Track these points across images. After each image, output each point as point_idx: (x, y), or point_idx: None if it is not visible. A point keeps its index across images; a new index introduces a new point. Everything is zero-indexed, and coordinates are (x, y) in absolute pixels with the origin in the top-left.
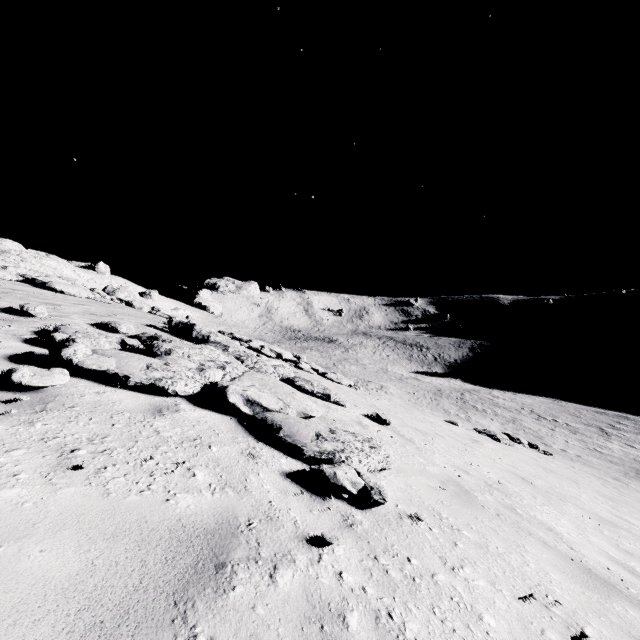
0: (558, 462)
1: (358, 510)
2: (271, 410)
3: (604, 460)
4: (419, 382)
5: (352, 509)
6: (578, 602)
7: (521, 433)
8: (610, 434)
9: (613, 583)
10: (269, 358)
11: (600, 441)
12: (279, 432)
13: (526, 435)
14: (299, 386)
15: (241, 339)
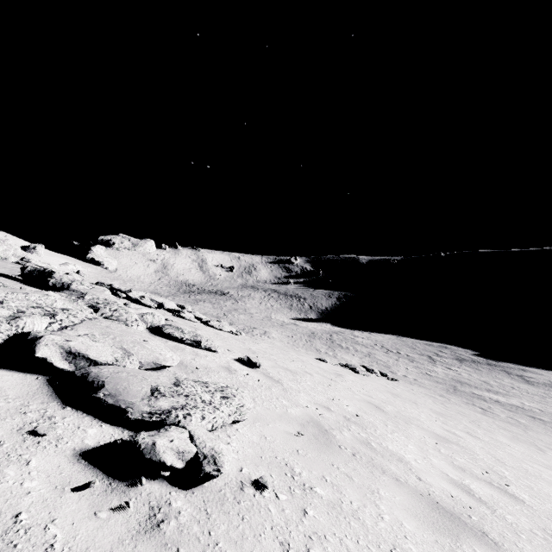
0: (402, 386)
1: (182, 491)
2: (101, 363)
3: (433, 381)
4: (297, 327)
5: (172, 492)
6: None
7: (375, 364)
8: (436, 360)
9: (458, 514)
10: (149, 308)
11: (429, 366)
12: (99, 391)
13: (378, 366)
14: (168, 334)
15: (119, 289)
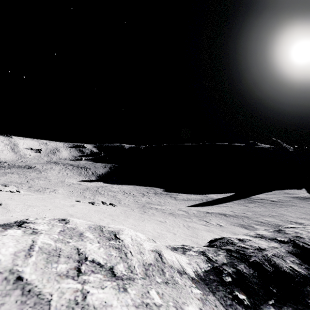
0: (115, 208)
1: None
2: None
3: (136, 204)
4: (79, 185)
5: None
6: None
7: (113, 200)
8: (145, 195)
9: None
10: None
11: (140, 198)
12: None
13: (115, 201)
14: None
15: None
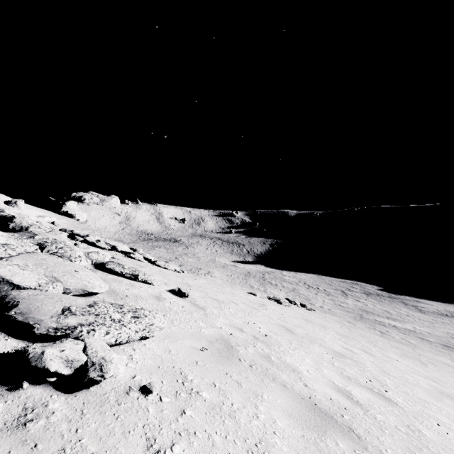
0: (317, 315)
1: (64, 395)
2: (24, 287)
3: (344, 311)
4: (236, 268)
5: (54, 395)
6: (295, 451)
7: (297, 298)
8: (347, 294)
9: (332, 414)
10: (103, 250)
11: (342, 299)
12: (11, 310)
13: (300, 299)
14: (109, 269)
15: (78, 234)
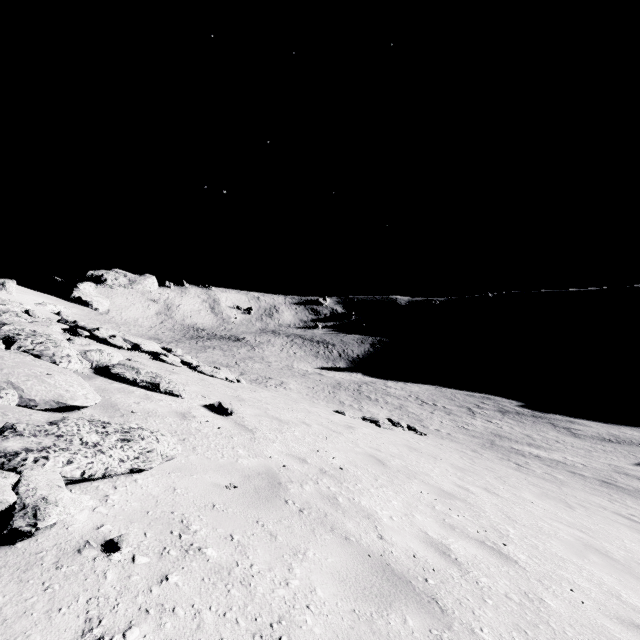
0: (429, 441)
1: None
2: None
3: (468, 435)
4: (321, 377)
5: None
6: (333, 633)
7: (405, 418)
8: (476, 413)
9: (410, 577)
10: (119, 349)
11: (468, 419)
12: None
13: (409, 419)
14: (116, 374)
15: (84, 327)
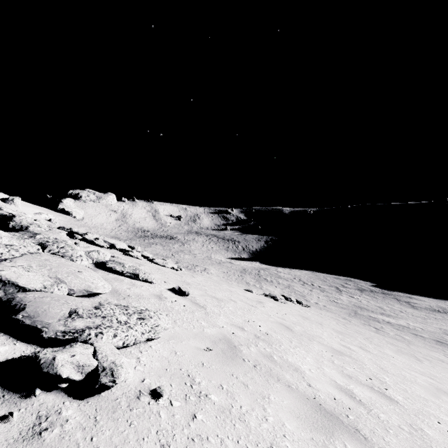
0: (313, 311)
1: (76, 401)
2: (29, 290)
3: (338, 307)
4: (232, 265)
5: (66, 402)
6: None
7: (293, 294)
8: (342, 291)
9: (337, 414)
10: (102, 248)
11: (336, 295)
12: (18, 313)
13: (296, 295)
14: (110, 268)
15: (77, 232)
